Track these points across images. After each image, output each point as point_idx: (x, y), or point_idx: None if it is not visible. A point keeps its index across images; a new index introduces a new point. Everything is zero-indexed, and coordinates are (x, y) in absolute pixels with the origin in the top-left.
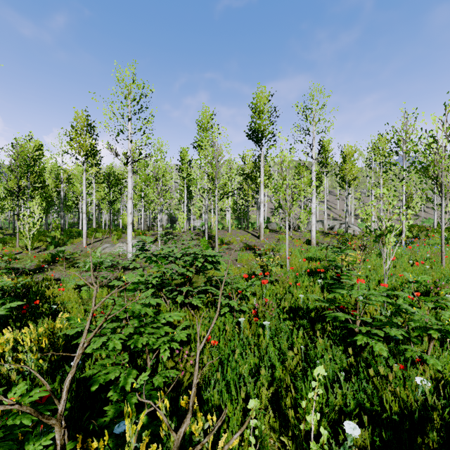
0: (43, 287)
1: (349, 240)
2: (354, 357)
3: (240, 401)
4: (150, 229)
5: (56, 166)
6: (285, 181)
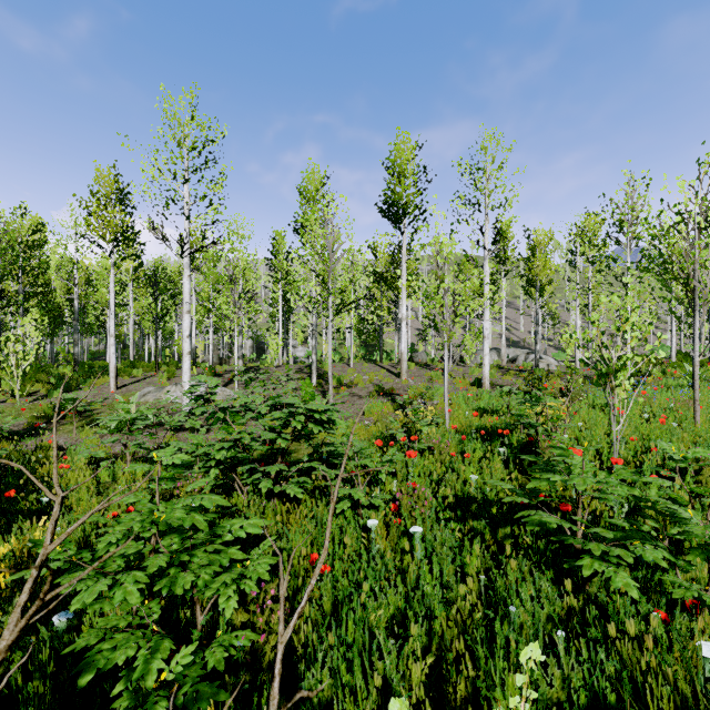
0: (34, 461)
1: (543, 379)
2: (572, 593)
3: (372, 694)
4: (224, 362)
5: (66, 258)
6: (444, 284)
